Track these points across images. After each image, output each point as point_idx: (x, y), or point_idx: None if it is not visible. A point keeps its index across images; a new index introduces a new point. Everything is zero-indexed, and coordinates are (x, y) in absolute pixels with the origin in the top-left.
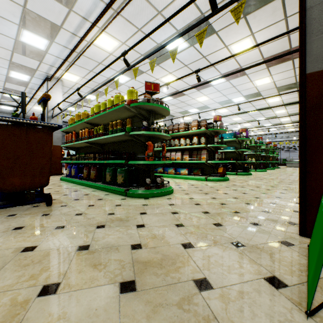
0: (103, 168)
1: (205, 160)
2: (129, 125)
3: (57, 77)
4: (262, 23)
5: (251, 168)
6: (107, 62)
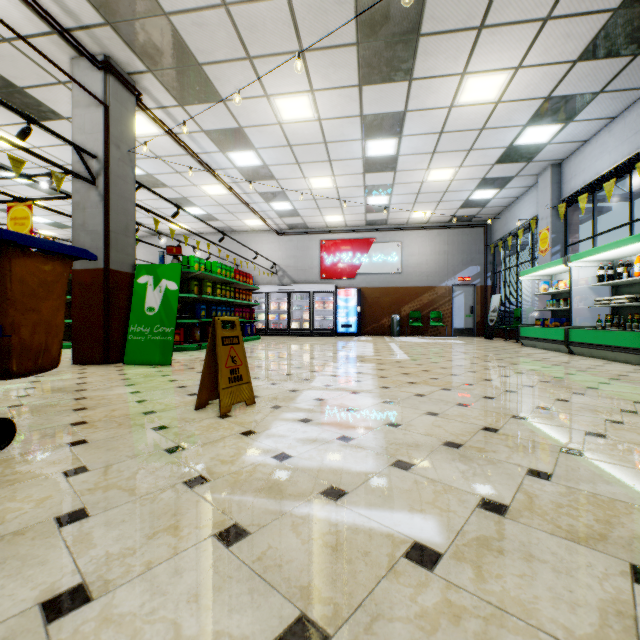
0: None
1: None
2: None
3: None
4: None
5: None
6: None
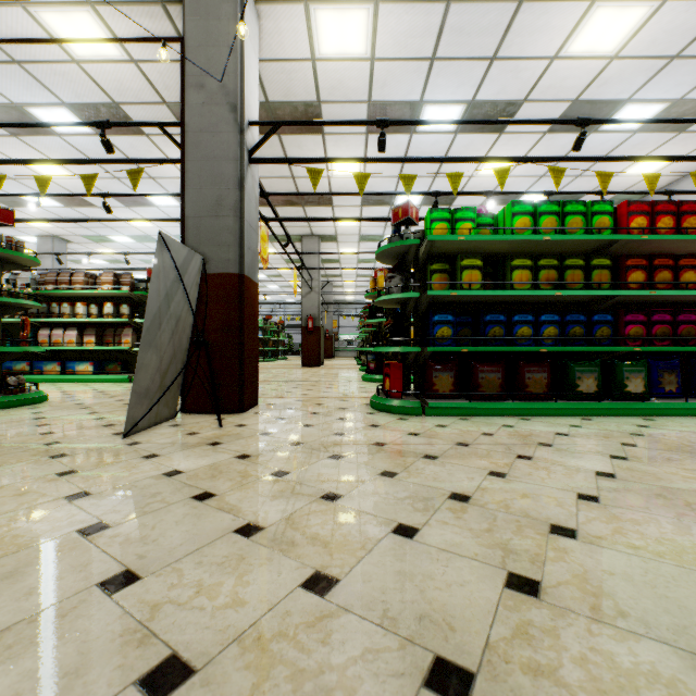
0: None
1: (131, 345)
2: None
3: None
4: None
5: None
6: None
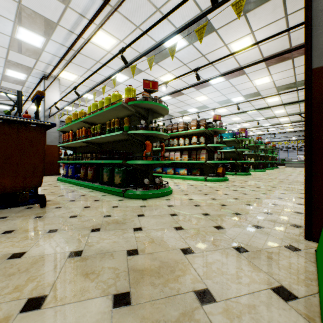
0: (100, 168)
1: (204, 160)
2: (127, 124)
3: (54, 76)
4: (262, 21)
5: (250, 168)
6: (105, 60)
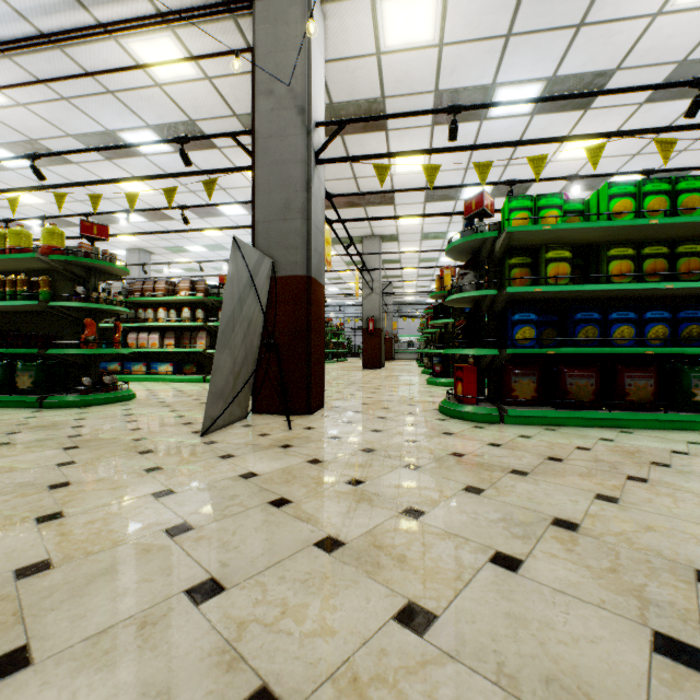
0: None
1: (204, 348)
2: (46, 289)
3: None
4: None
5: None
6: None
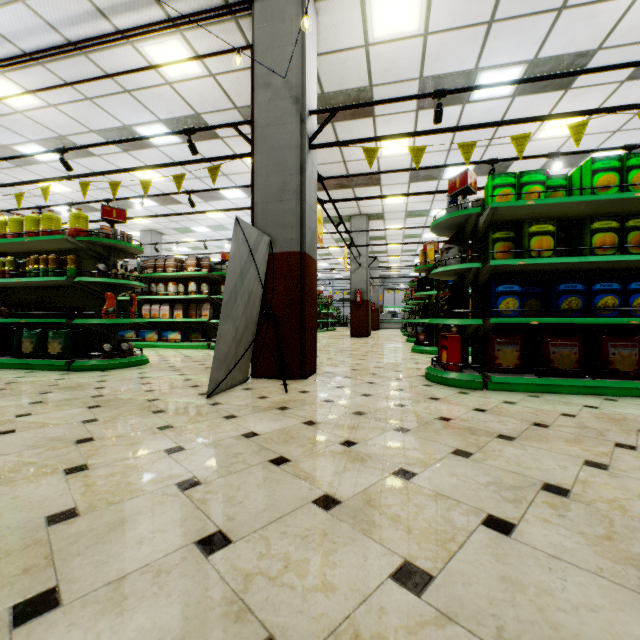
0: (15, 332)
1: (209, 318)
2: (73, 266)
3: None
4: None
5: None
6: (6, 120)
